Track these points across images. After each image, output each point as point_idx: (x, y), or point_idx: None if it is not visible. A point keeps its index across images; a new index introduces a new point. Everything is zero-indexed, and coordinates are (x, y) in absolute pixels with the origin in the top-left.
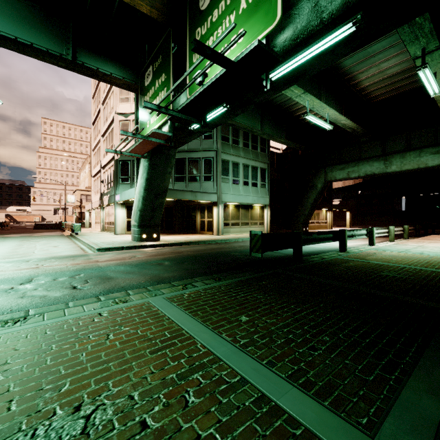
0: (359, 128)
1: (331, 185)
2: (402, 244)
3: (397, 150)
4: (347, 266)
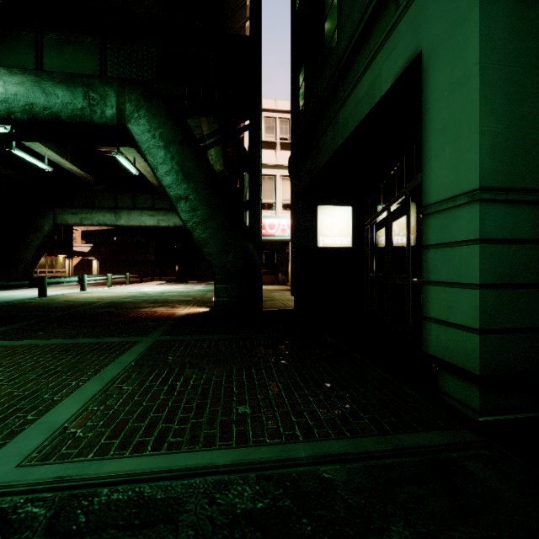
0: (89, 176)
1: (71, 228)
2: (114, 288)
3: (126, 206)
4: (26, 305)
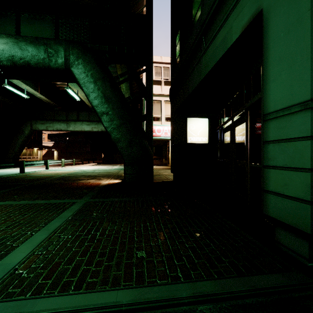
0: (51, 102)
1: (41, 132)
2: (65, 167)
3: (73, 119)
4: (11, 178)
